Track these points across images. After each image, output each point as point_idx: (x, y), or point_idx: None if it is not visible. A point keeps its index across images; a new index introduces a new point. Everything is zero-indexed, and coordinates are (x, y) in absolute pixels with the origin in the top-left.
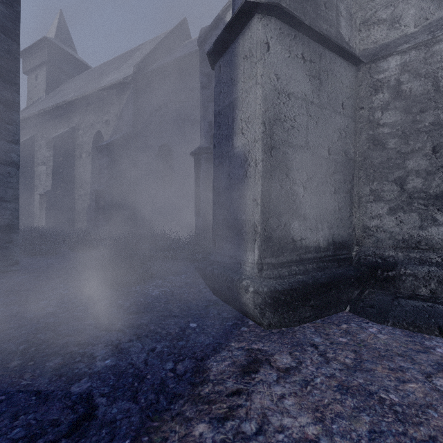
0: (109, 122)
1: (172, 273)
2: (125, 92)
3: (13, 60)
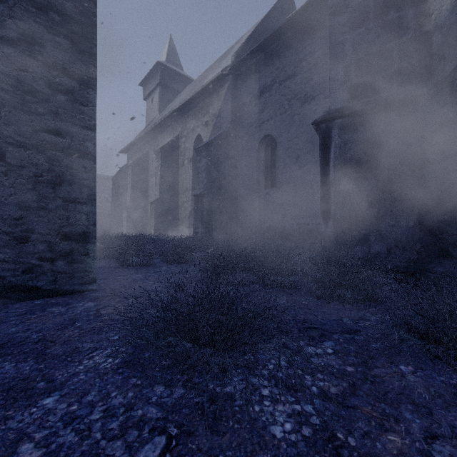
0: (208, 123)
1: (298, 328)
2: (223, 86)
3: (89, 24)
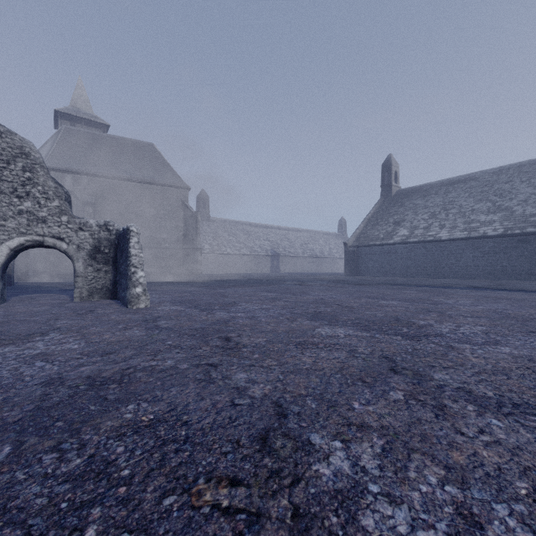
0: None
1: None
2: None
3: None
